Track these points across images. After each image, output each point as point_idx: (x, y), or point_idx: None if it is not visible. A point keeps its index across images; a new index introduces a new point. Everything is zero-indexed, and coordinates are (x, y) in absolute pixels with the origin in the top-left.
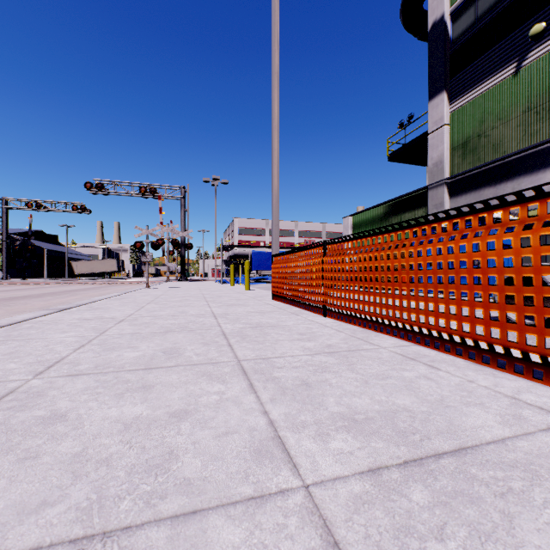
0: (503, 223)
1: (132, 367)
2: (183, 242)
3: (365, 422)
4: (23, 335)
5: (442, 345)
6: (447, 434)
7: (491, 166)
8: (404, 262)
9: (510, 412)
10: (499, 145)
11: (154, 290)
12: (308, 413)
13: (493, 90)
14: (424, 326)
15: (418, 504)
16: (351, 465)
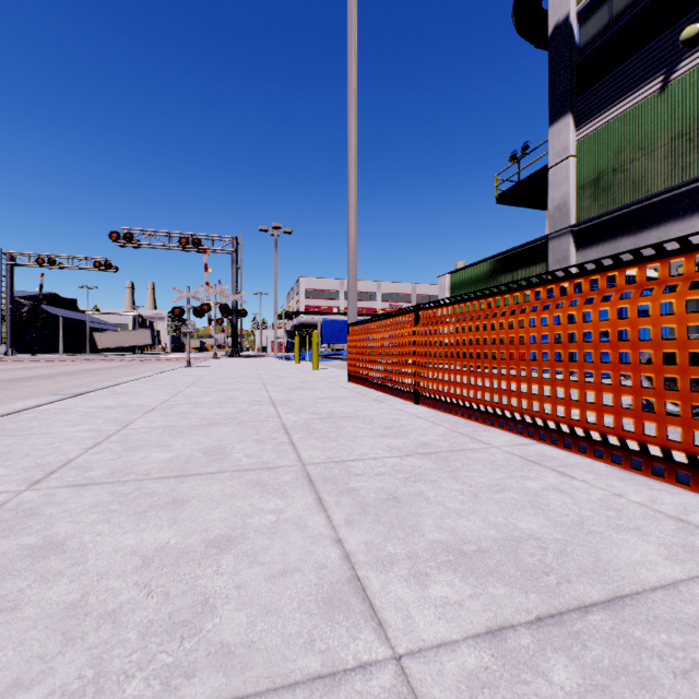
0: (660, 279)
1: (161, 473)
2: (235, 308)
3: (478, 555)
4: (22, 429)
5: (574, 443)
6: (594, 574)
7: (630, 209)
8: (523, 333)
9: (679, 540)
10: (641, 182)
11: (197, 368)
12: (397, 542)
13: (633, 112)
14: (551, 418)
15: (563, 688)
16: (460, 623)
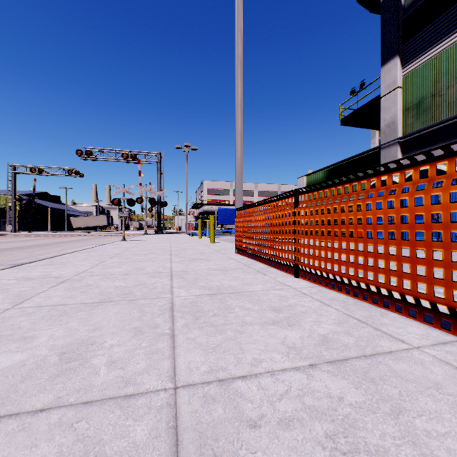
0: None
1: None
2: (159, 200)
3: None
4: None
5: None
6: None
7: (446, 124)
8: (438, 210)
9: None
10: (455, 103)
11: (128, 242)
12: None
13: (449, 51)
14: None
15: None
16: None
